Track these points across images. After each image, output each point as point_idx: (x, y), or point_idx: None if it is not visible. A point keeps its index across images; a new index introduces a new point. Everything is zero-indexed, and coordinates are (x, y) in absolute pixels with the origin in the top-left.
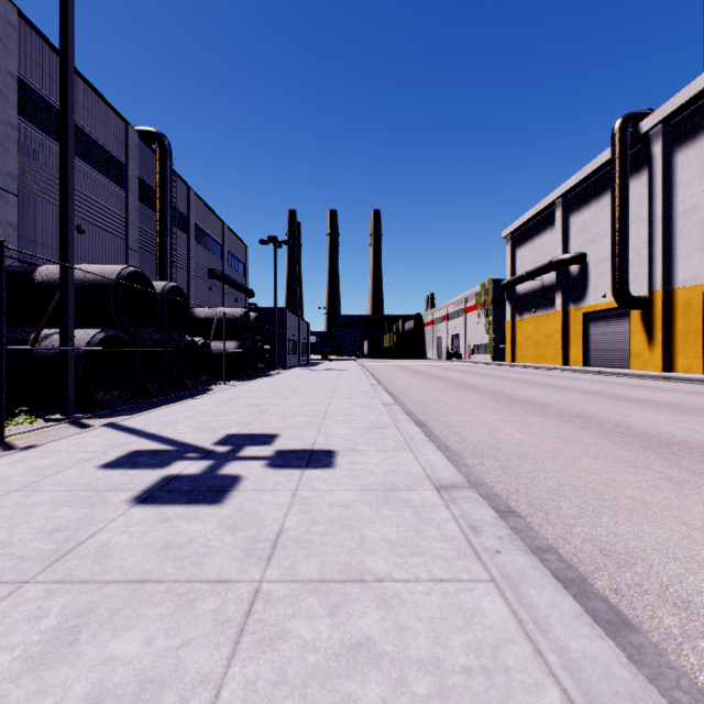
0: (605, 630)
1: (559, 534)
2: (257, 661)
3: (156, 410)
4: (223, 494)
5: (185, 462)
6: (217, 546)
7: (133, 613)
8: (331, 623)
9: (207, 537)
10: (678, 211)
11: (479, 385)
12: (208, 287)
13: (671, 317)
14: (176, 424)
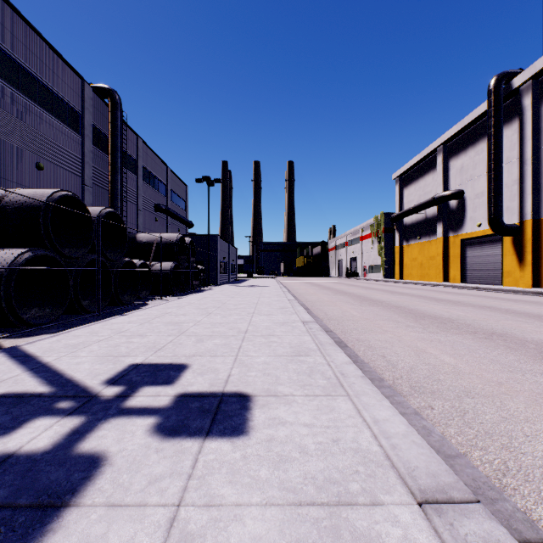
0: None
1: None
2: None
3: (75, 330)
4: (47, 520)
5: (44, 421)
6: None
7: None
8: None
9: None
10: None
11: (381, 300)
12: (154, 219)
13: (539, 242)
14: (82, 348)
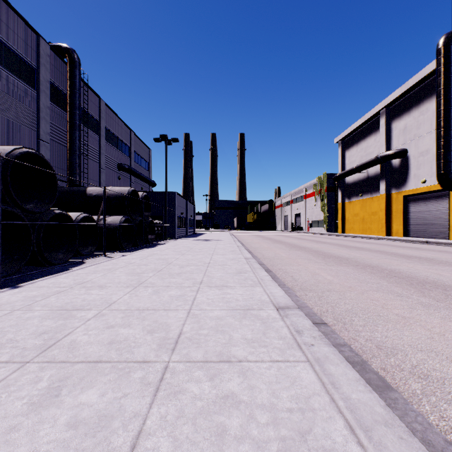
0: None
1: None
2: None
3: None
4: None
5: None
6: None
7: None
8: None
9: None
10: None
11: (344, 256)
12: (118, 177)
13: None
14: None
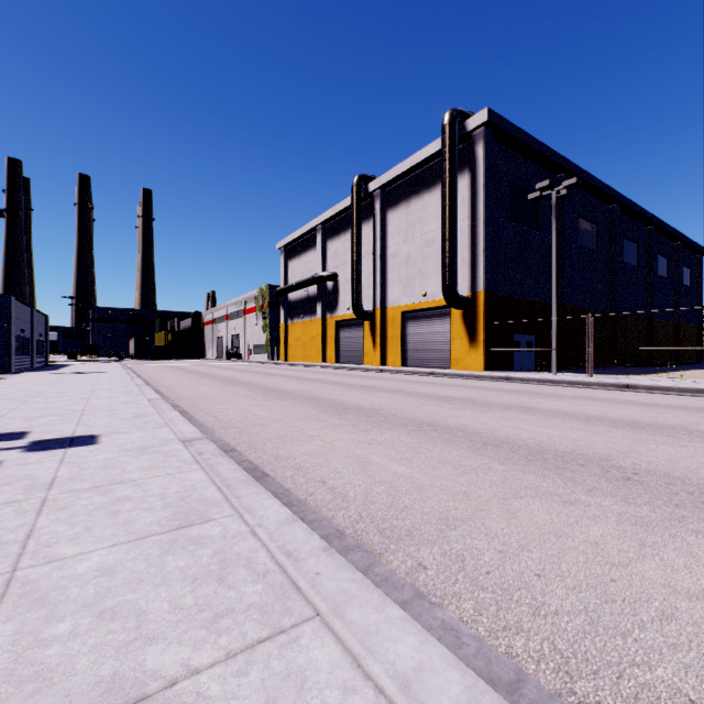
0: (256, 479)
1: (258, 456)
2: (57, 514)
3: None
4: None
5: None
6: None
7: None
8: (103, 497)
9: None
10: (389, 254)
11: (248, 381)
12: None
13: (385, 327)
14: None
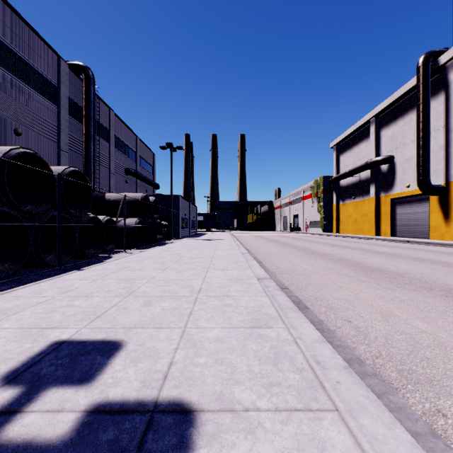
0: None
1: None
2: None
3: (21, 288)
4: None
5: None
6: None
7: None
8: None
9: None
10: None
11: (326, 253)
12: (125, 181)
13: None
14: (11, 315)
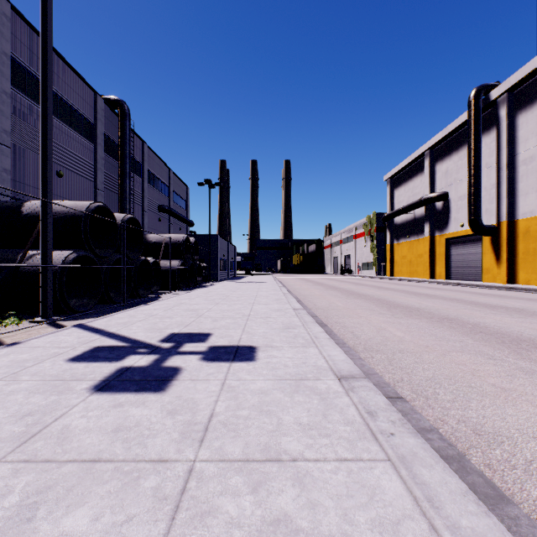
0: (485, 503)
1: (438, 416)
2: None
3: (116, 314)
4: (166, 383)
5: (136, 356)
6: (159, 428)
7: (85, 490)
8: (254, 500)
9: (151, 420)
10: (519, 160)
11: (366, 294)
12: (158, 219)
13: (514, 241)
14: (131, 325)
